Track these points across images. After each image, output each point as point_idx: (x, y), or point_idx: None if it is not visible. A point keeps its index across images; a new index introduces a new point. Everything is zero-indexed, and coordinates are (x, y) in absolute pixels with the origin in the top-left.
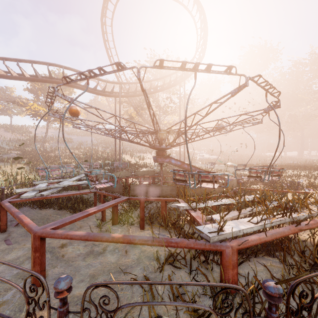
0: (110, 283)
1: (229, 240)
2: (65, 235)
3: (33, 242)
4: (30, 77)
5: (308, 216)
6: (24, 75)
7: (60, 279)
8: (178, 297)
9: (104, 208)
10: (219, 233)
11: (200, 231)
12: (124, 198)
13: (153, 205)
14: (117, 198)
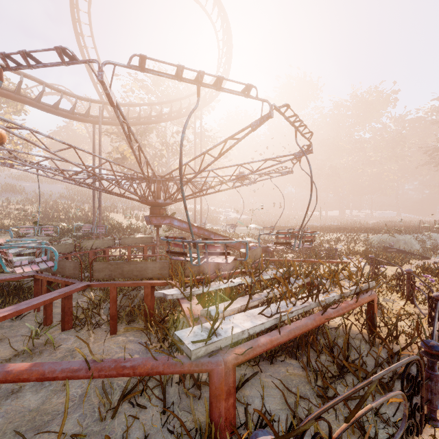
0: None
1: (224, 350)
2: None
3: None
4: None
5: (339, 297)
6: None
7: None
8: None
9: (31, 307)
10: (208, 341)
11: (180, 339)
12: (82, 284)
13: (139, 291)
14: (66, 287)
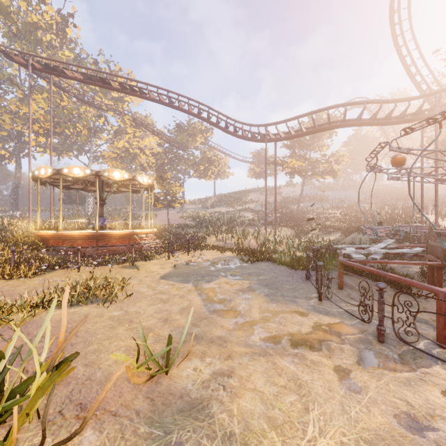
0: None
1: None
2: None
3: (442, 302)
4: (307, 131)
5: None
6: (302, 131)
7: None
8: None
9: None
10: None
11: None
12: None
13: None
14: None
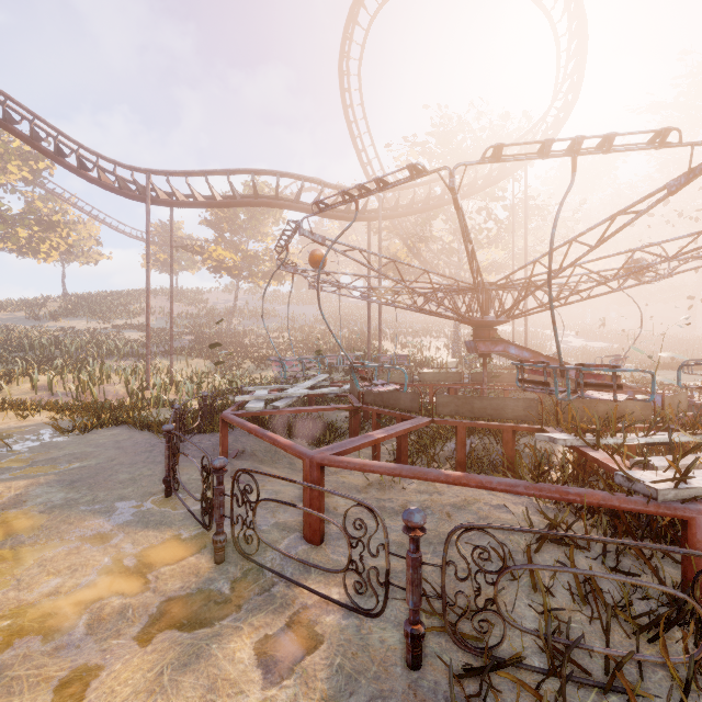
0: (491, 527)
1: (701, 502)
2: (361, 465)
3: (308, 473)
4: (223, 200)
5: None
6: (215, 198)
7: (412, 510)
8: (587, 594)
9: (397, 433)
10: (677, 486)
11: (630, 479)
12: (425, 419)
13: (474, 441)
14: (411, 420)
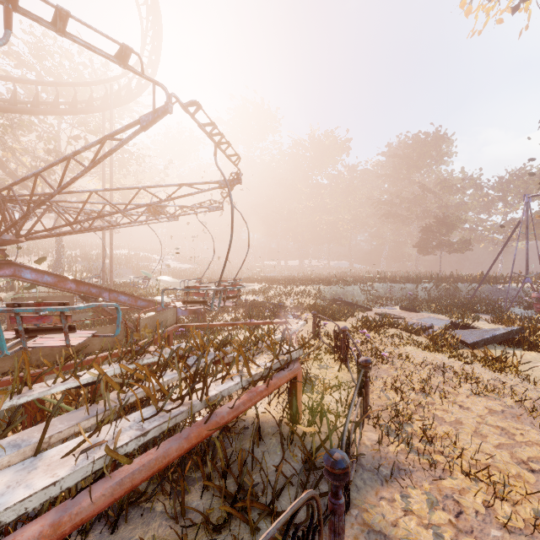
0: None
1: None
2: None
3: None
4: None
5: (248, 381)
6: None
7: None
8: None
9: None
10: None
11: None
12: None
13: None
14: None
